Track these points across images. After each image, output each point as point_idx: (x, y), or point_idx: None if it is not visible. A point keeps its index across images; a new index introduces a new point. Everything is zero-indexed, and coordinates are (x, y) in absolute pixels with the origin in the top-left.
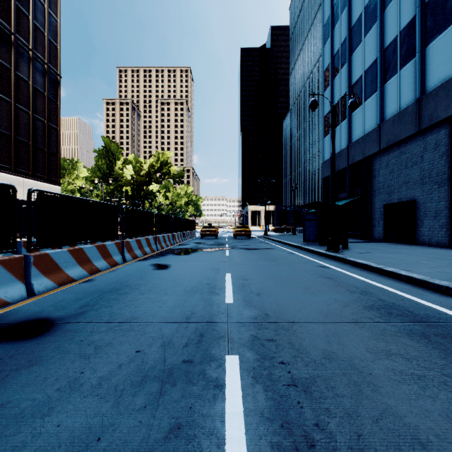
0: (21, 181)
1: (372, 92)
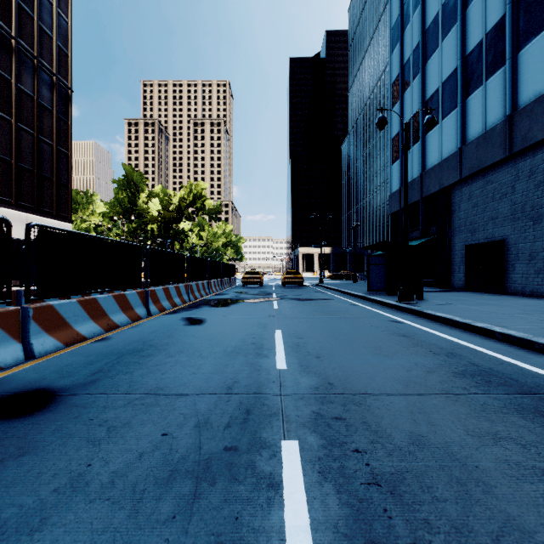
0: (24, 217)
1: (451, 109)
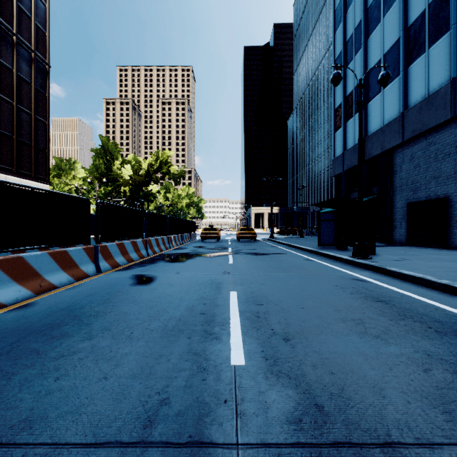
0: (3, 178)
1: (393, 77)
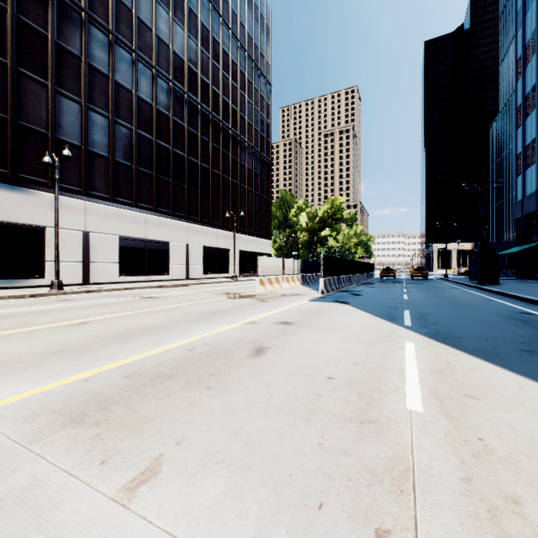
0: (256, 240)
1: None
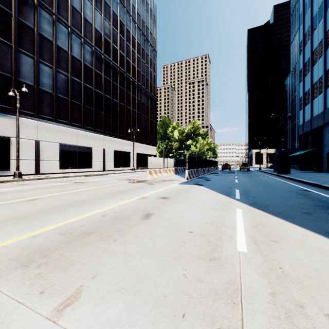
0: (147, 146)
1: (321, 92)
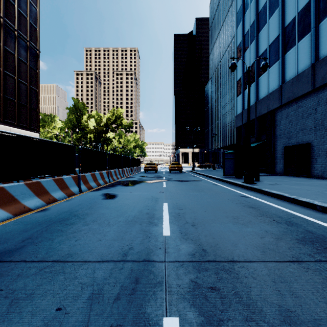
0: (8, 129)
1: (275, 61)
